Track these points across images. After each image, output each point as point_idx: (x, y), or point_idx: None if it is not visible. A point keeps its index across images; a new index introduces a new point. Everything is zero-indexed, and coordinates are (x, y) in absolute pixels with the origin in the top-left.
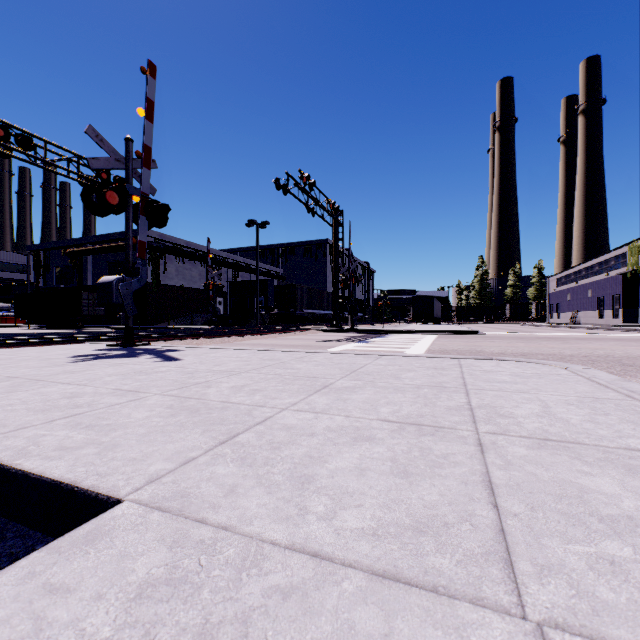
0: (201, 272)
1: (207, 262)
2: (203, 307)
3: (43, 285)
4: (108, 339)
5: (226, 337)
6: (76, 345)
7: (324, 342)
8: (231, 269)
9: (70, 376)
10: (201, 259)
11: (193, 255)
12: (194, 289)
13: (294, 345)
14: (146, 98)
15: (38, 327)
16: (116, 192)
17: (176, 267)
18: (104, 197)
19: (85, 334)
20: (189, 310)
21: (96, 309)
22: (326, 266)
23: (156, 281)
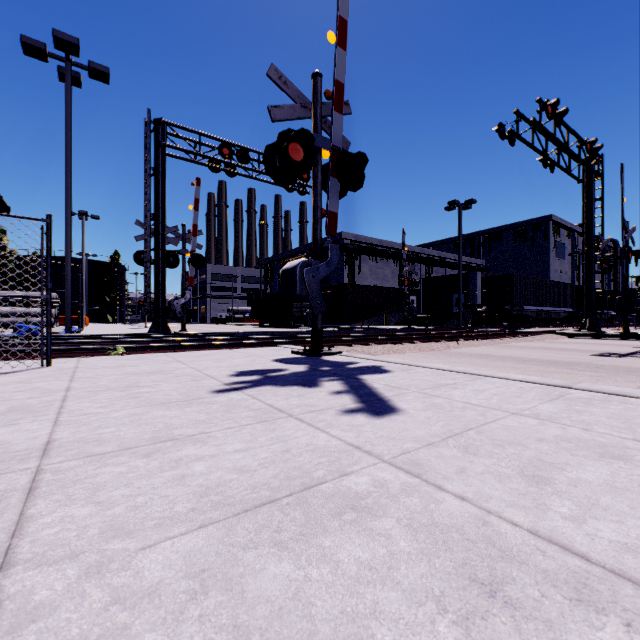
0: (393, 270)
1: (399, 259)
2: (395, 306)
3: (269, 292)
4: (299, 342)
5: (432, 342)
6: (264, 349)
7: (610, 358)
8: (424, 265)
9: (120, 476)
10: (393, 256)
11: (385, 253)
12: (386, 288)
13: (558, 361)
14: (337, 17)
15: (265, 326)
16: (300, 144)
17: (369, 267)
18: (285, 152)
19: (286, 334)
20: (381, 310)
21: (303, 310)
22: (548, 250)
23: (351, 282)
